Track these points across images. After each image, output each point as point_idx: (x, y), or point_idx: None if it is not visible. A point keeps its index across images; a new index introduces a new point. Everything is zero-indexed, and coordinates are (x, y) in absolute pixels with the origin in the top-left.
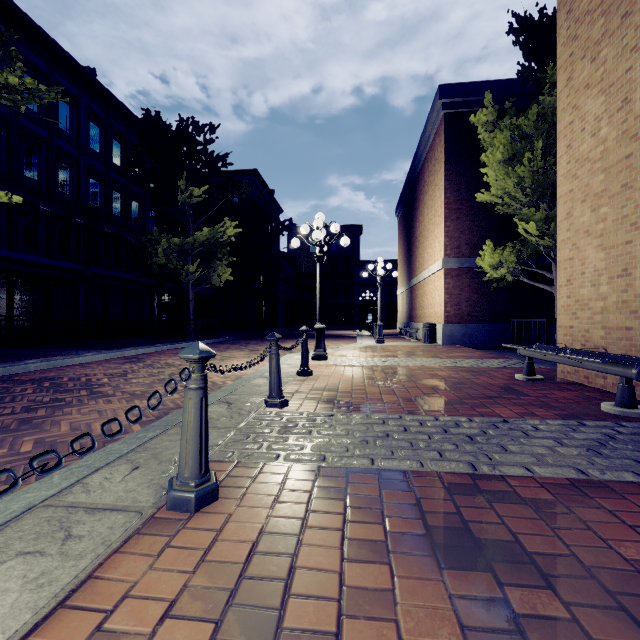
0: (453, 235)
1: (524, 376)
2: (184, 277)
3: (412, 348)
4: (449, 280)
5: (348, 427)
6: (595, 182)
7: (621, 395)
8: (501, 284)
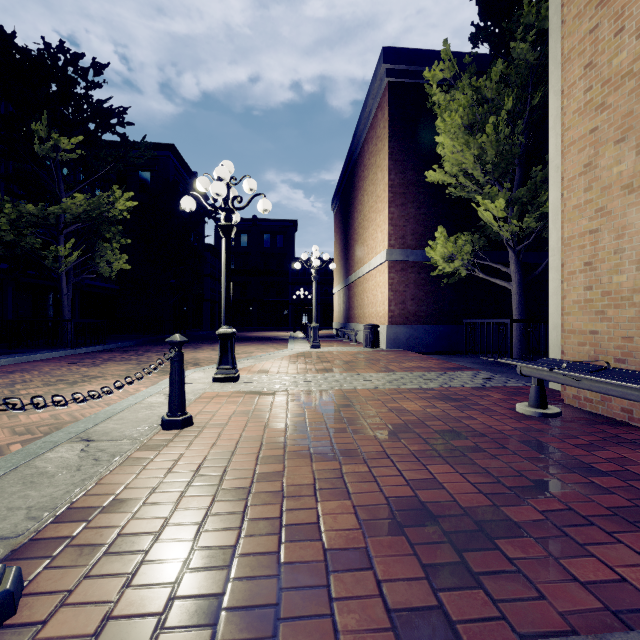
0: (398, 223)
1: (533, 409)
2: (51, 262)
3: (354, 355)
4: (393, 275)
5: None
6: None
7: None
8: (452, 279)
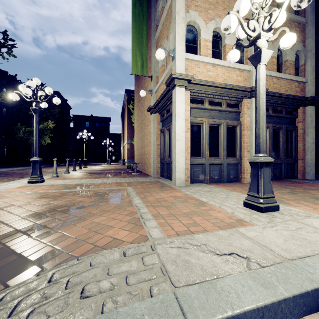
0: (130, 133)
1: (126, 168)
2: (30, 141)
3: (115, 166)
4: (128, 146)
5: (86, 171)
6: (136, 134)
7: (129, 168)
8: None
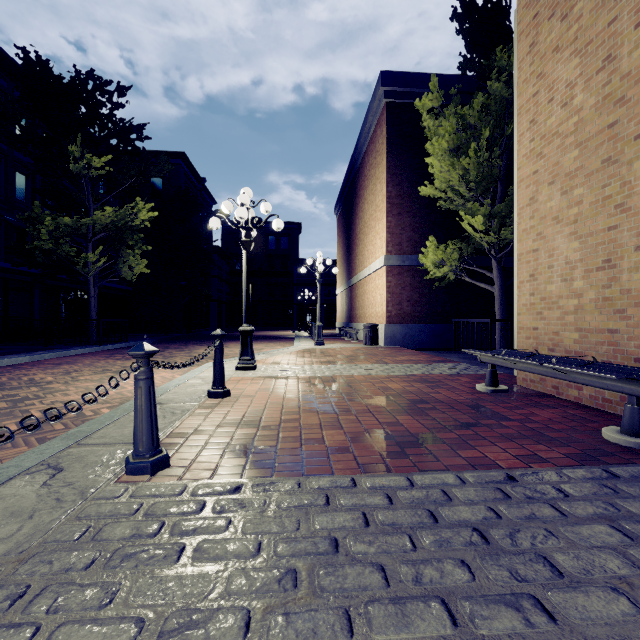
0: (395, 231)
1: (487, 387)
2: (81, 267)
3: (354, 351)
4: (391, 278)
5: (262, 525)
6: (567, 160)
7: (631, 420)
8: (443, 283)
